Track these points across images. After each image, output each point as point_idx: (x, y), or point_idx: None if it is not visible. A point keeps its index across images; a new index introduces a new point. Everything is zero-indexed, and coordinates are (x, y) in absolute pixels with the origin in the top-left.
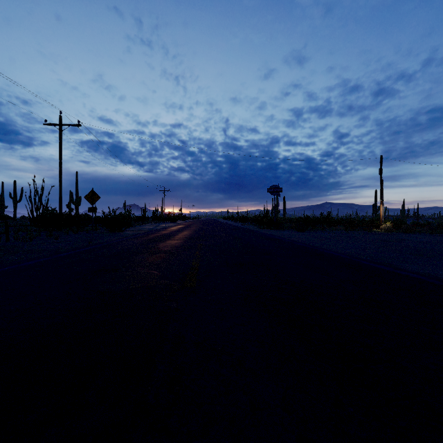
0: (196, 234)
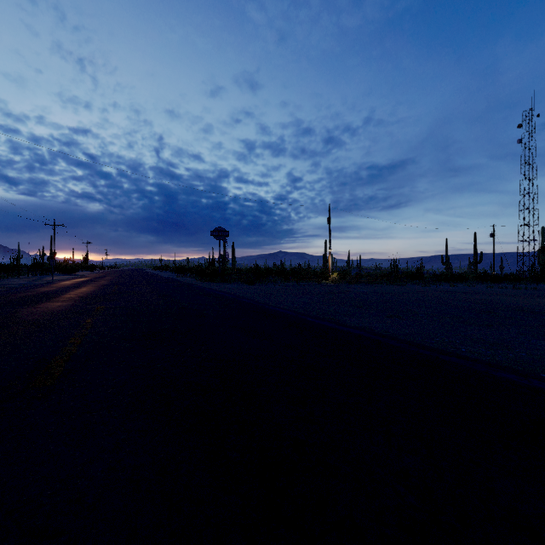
0: (102, 291)
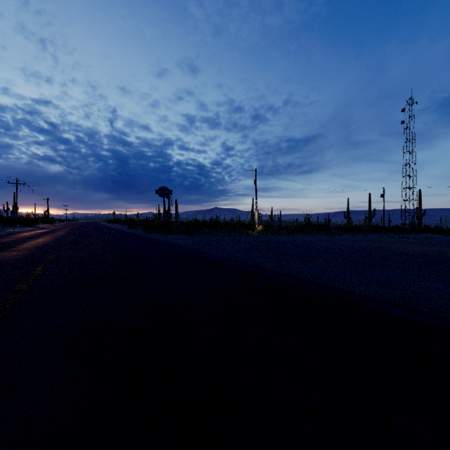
0: (58, 241)
